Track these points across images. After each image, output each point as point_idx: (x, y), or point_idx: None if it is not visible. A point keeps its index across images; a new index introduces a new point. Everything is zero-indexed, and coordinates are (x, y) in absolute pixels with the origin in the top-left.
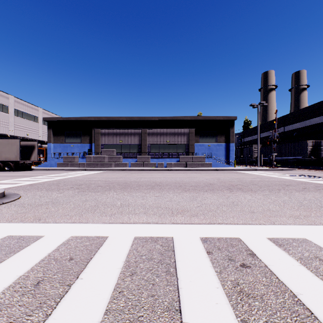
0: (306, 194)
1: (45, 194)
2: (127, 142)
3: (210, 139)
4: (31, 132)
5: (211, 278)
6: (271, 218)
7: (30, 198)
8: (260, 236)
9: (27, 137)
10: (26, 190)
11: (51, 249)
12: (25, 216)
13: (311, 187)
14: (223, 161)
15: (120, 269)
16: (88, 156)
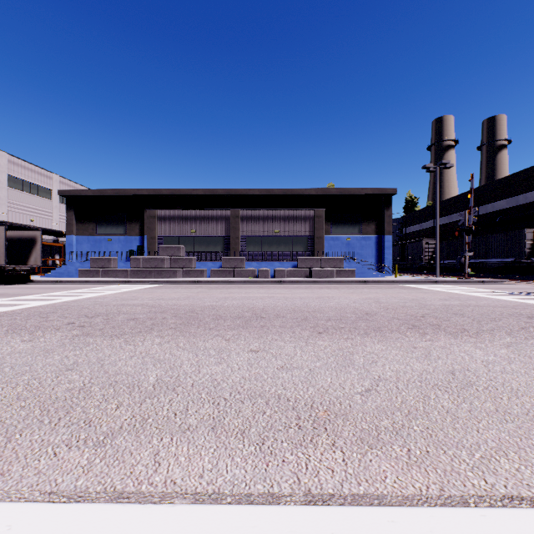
0: None
1: None
2: (205, 233)
3: (349, 227)
4: (38, 217)
5: None
6: None
7: None
8: None
9: (30, 224)
10: None
11: None
12: None
13: None
14: (373, 267)
15: None
16: (133, 258)
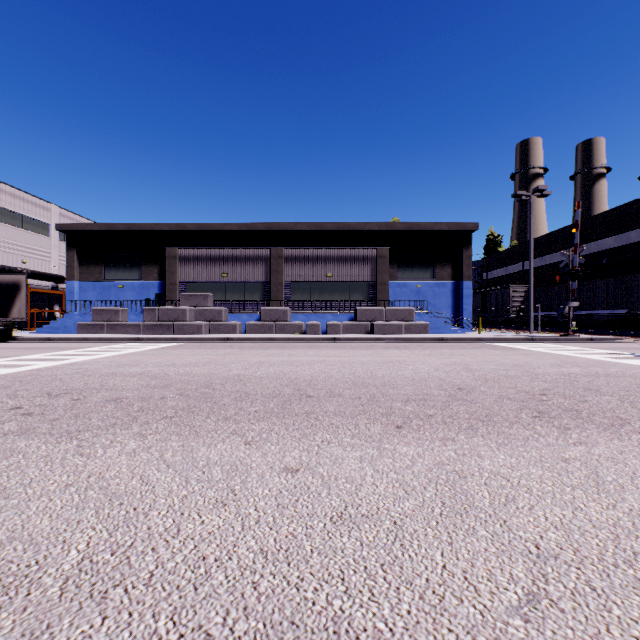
0: None
1: None
2: (239, 277)
3: (420, 271)
4: (32, 258)
5: None
6: None
7: None
8: None
9: (22, 266)
10: None
11: None
12: None
13: None
14: (449, 320)
15: None
16: (147, 309)
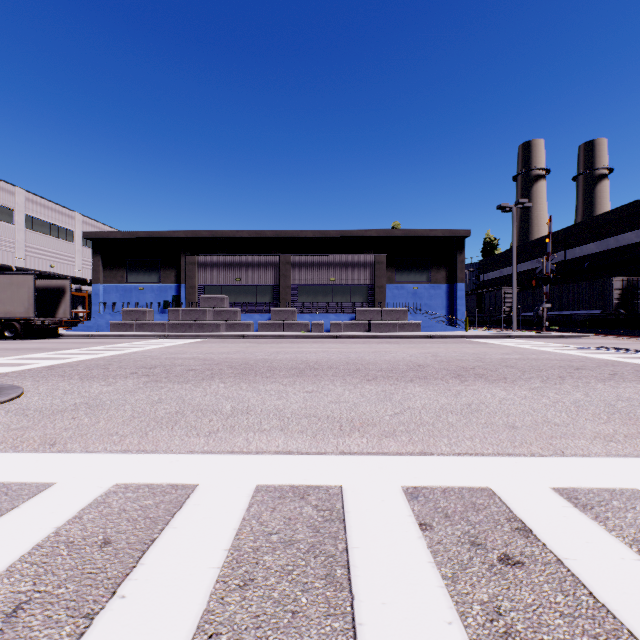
0: (619, 387)
1: (75, 387)
2: (251, 281)
3: (416, 274)
4: (59, 262)
5: (432, 596)
6: (555, 442)
7: (42, 395)
8: (536, 485)
9: (50, 270)
10: (38, 379)
11: (65, 516)
12: (25, 436)
13: (626, 373)
14: (444, 320)
15: (217, 571)
16: (172, 310)
